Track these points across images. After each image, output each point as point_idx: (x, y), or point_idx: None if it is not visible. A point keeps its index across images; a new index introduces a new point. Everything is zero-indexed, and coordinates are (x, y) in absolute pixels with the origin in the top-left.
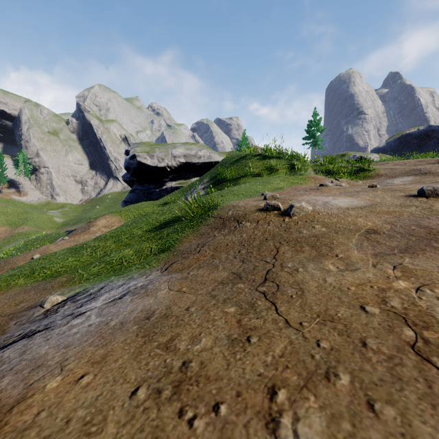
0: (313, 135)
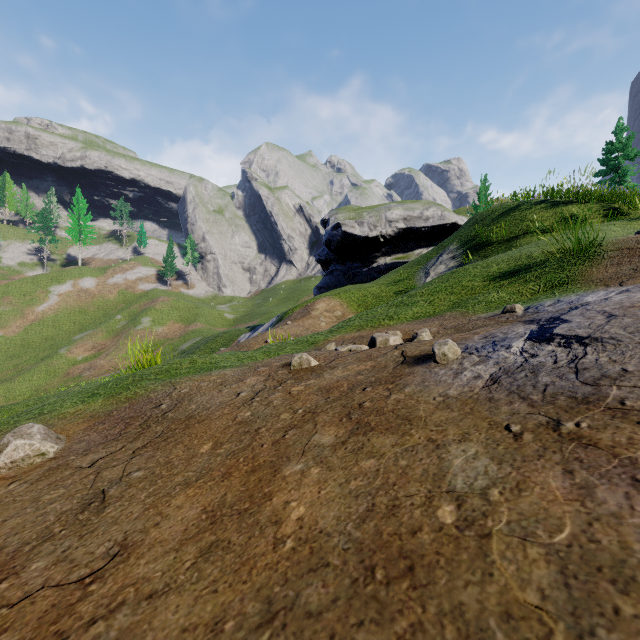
0: (615, 166)
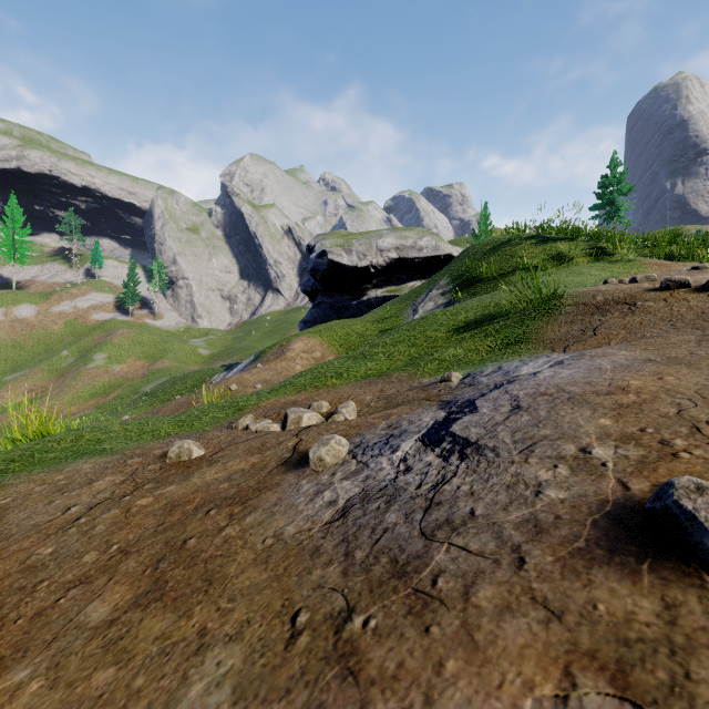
0: (610, 201)
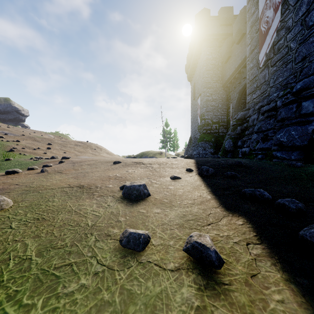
0: None
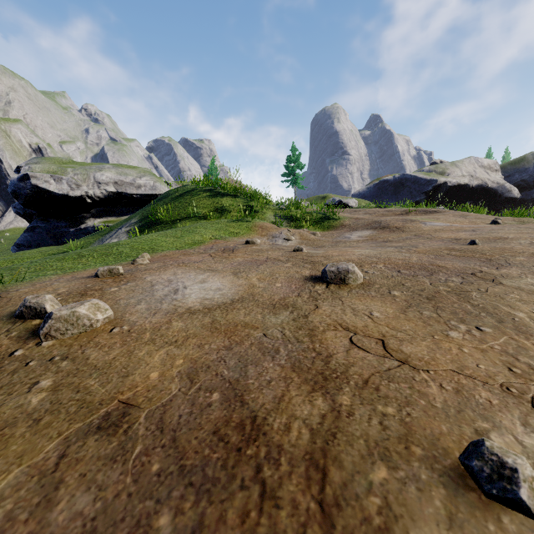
0: (292, 172)
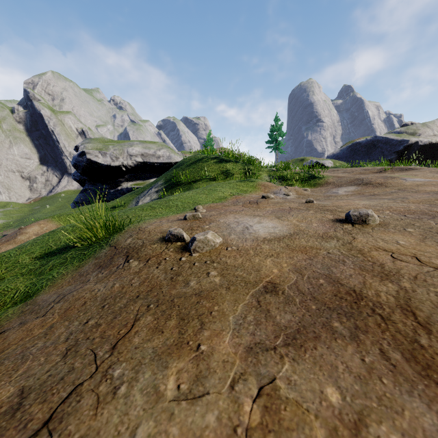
0: (275, 139)
